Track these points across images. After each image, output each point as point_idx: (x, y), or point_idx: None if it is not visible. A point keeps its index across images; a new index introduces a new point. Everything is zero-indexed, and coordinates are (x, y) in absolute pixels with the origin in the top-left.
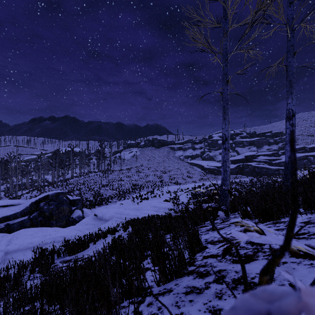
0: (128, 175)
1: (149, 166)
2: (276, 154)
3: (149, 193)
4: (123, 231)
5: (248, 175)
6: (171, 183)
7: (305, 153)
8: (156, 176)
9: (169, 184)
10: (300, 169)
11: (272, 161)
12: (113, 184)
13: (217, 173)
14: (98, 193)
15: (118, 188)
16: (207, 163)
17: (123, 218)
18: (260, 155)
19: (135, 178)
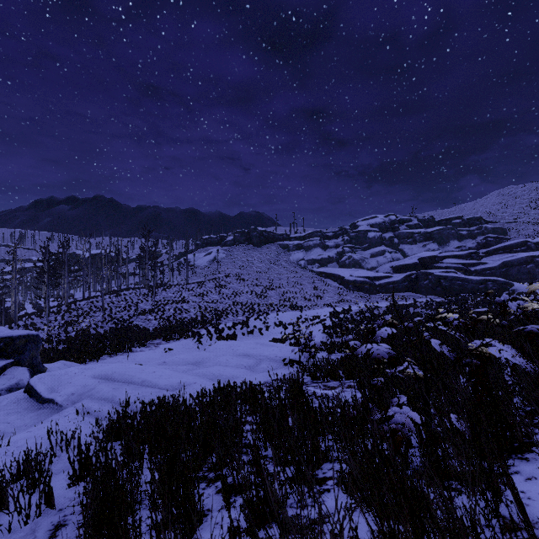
0: (198, 293)
1: (242, 278)
2: (476, 255)
3: (239, 326)
4: (19, 512)
5: (427, 293)
6: (284, 307)
7: (530, 252)
8: (255, 294)
9: (279, 309)
10: (522, 280)
11: (470, 266)
12: (166, 309)
13: (369, 290)
14: (125, 326)
15: (174, 316)
16: (351, 272)
17: (121, 401)
18: (446, 257)
19: (211, 299)
